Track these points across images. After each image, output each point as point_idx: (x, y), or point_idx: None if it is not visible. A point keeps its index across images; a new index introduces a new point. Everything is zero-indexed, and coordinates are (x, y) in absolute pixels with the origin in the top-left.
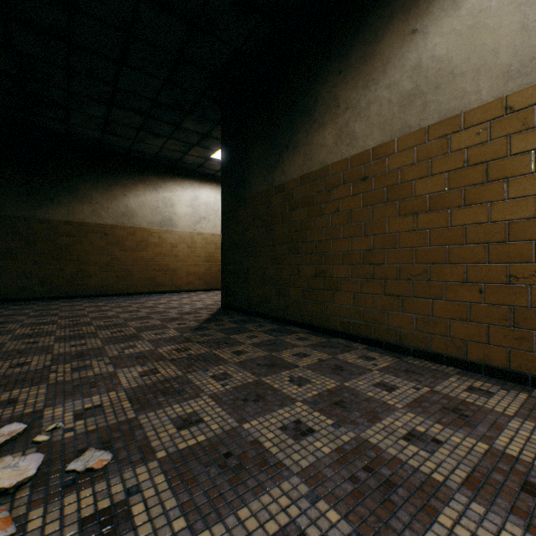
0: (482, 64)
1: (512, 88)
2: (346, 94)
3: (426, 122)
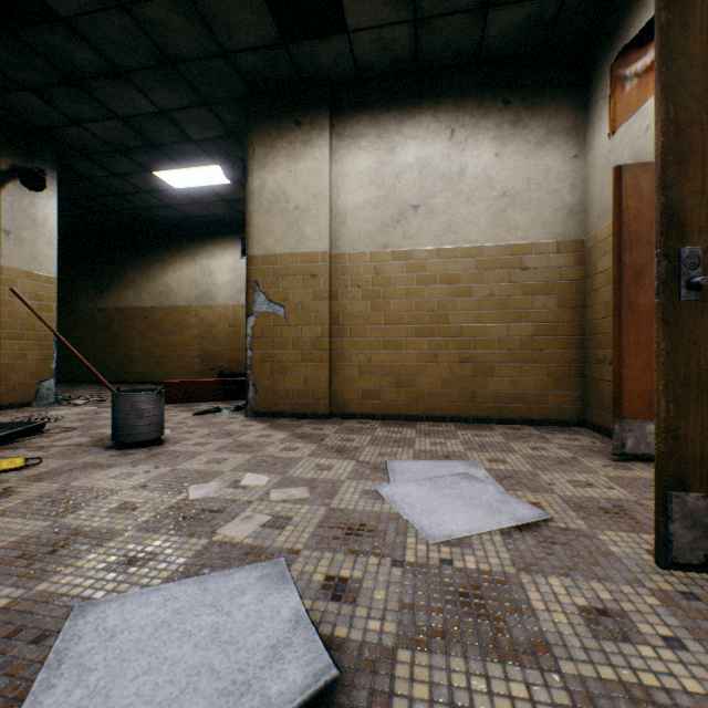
0: (182, 294)
1: (188, 304)
2: (140, 279)
3: (168, 305)
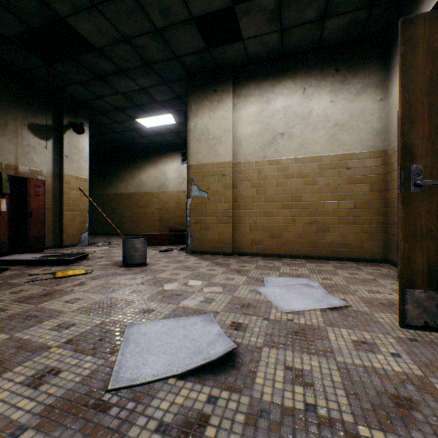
0: (149, 185)
1: (152, 191)
2: (127, 177)
3: (142, 191)
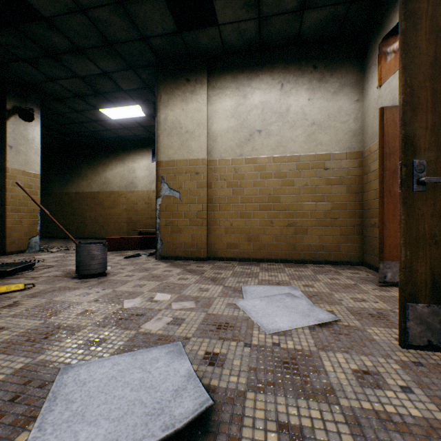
0: (116, 183)
1: (119, 190)
2: (90, 175)
3: (107, 190)
